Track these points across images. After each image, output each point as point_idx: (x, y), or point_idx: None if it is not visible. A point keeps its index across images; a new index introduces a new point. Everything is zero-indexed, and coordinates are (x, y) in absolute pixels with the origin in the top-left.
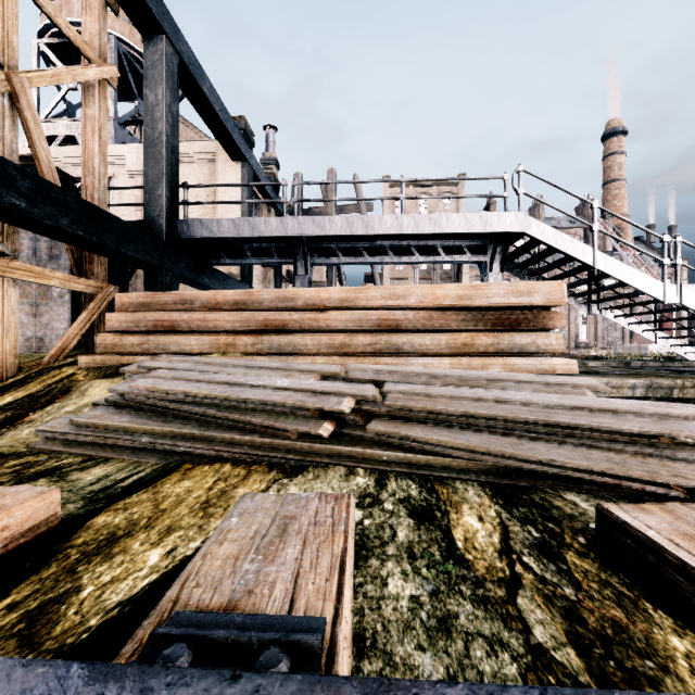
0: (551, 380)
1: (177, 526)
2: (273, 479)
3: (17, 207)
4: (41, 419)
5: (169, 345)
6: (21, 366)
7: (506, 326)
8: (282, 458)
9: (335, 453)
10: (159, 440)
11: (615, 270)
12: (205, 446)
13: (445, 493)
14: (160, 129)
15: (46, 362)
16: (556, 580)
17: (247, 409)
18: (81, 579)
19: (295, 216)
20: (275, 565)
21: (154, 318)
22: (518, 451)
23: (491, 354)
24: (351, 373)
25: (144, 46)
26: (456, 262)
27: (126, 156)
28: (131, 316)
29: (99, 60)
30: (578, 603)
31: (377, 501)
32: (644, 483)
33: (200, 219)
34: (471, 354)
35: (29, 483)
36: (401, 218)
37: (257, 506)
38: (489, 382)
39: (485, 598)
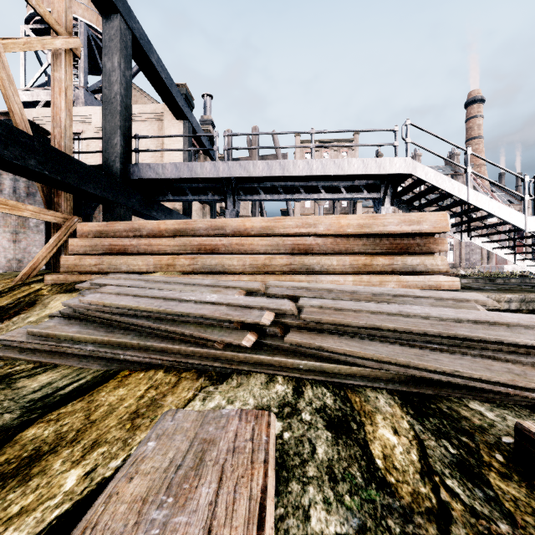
0: (444, 295)
1: (102, 440)
2: (200, 386)
3: None
4: (7, 328)
5: (120, 266)
6: None
7: (399, 249)
8: (210, 366)
9: (256, 361)
10: (101, 348)
11: (485, 205)
12: (142, 355)
13: (358, 402)
14: (115, 90)
15: (18, 279)
16: (487, 511)
17: (179, 321)
18: None
19: (225, 161)
20: (185, 513)
21: (108, 243)
22: (424, 362)
23: (386, 273)
24: (270, 289)
25: (103, 23)
26: (355, 198)
27: (92, 116)
28: (90, 241)
29: (65, 33)
30: None
31: (295, 410)
32: None
33: (148, 164)
34: (369, 273)
35: None
36: (311, 163)
37: (177, 426)
38: (390, 297)
39: None
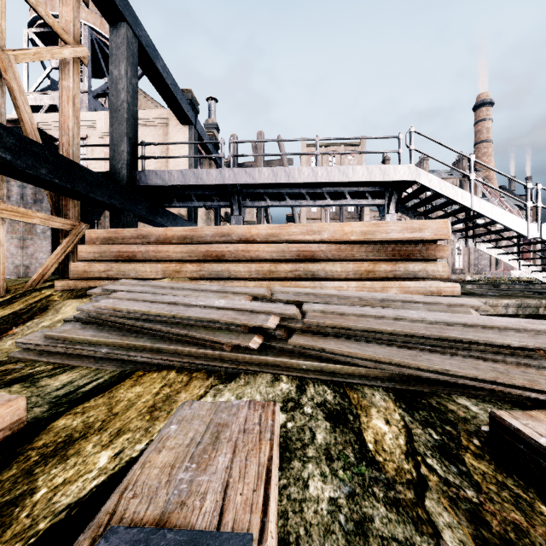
0: (441, 301)
1: (126, 428)
2: (210, 385)
3: (4, 159)
4: (22, 333)
5: (129, 272)
6: (8, 288)
7: (401, 256)
8: (219, 367)
9: (262, 362)
10: (116, 351)
11: (488, 211)
12: (155, 356)
13: (356, 398)
14: (122, 98)
15: (29, 285)
16: (458, 482)
17: (189, 325)
18: (37, 481)
19: (231, 168)
20: (207, 474)
21: (117, 250)
22: (417, 361)
23: (389, 279)
24: (276, 294)
25: (110, 31)
26: (360, 205)
27: (97, 121)
28: (98, 248)
29: (73, 42)
30: (480, 505)
31: (298, 405)
32: (525, 390)
33: (155, 171)
34: (373, 279)
35: (5, 389)
36: (316, 170)
37: (194, 413)
38: (390, 303)
39: (397, 501)
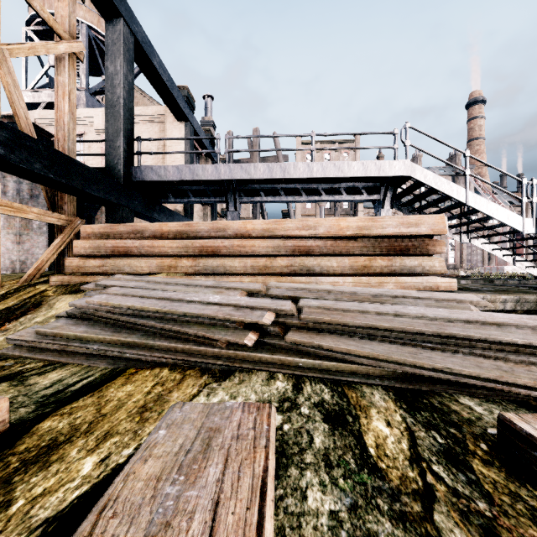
0: (439, 296)
1: (114, 431)
2: (204, 383)
3: None
4: (15, 328)
5: (124, 267)
6: (3, 284)
7: (398, 251)
8: (213, 364)
9: (257, 360)
10: (108, 347)
11: (483, 207)
12: (147, 353)
13: (354, 397)
14: (118, 94)
15: (23, 280)
16: (468, 492)
17: (183, 321)
18: (14, 491)
19: (227, 163)
20: (196, 488)
21: (112, 245)
22: (417, 359)
23: (385, 274)
24: (271, 290)
25: (106, 27)
26: (355, 200)
27: (94, 118)
28: (93, 243)
29: (68, 37)
30: (494, 520)
31: (294, 405)
32: (531, 390)
33: (150, 166)
34: (369, 274)
35: None
36: (311, 165)
37: (185, 417)
38: (387, 298)
39: (403, 515)
